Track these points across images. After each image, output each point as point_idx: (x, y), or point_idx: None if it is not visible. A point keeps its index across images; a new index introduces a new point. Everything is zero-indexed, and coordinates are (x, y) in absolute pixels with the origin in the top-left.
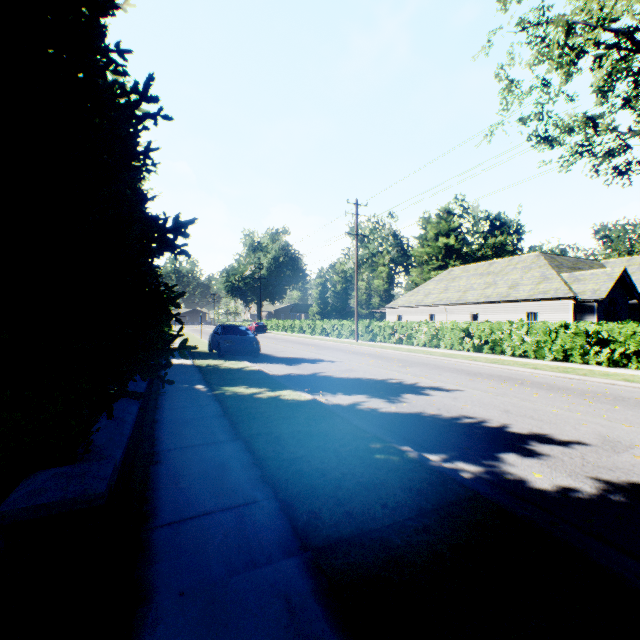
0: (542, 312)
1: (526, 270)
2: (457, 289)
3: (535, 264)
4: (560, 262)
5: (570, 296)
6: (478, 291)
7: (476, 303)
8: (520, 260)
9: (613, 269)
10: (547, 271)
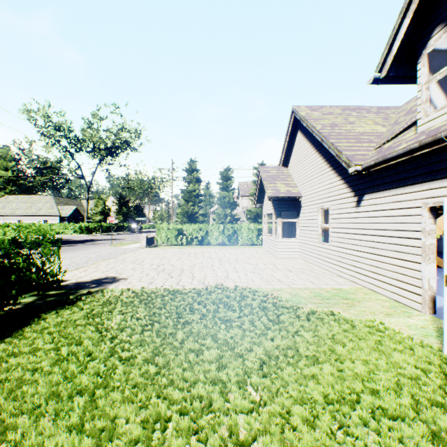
0: (50, 220)
1: (47, 203)
2: (12, 208)
3: (51, 201)
4: (62, 201)
5: (59, 215)
6: (23, 210)
7: (22, 216)
8: (45, 198)
9: (74, 207)
10: (54, 205)
